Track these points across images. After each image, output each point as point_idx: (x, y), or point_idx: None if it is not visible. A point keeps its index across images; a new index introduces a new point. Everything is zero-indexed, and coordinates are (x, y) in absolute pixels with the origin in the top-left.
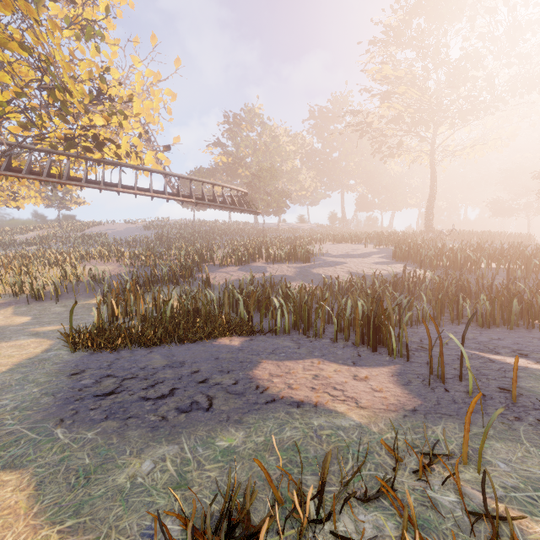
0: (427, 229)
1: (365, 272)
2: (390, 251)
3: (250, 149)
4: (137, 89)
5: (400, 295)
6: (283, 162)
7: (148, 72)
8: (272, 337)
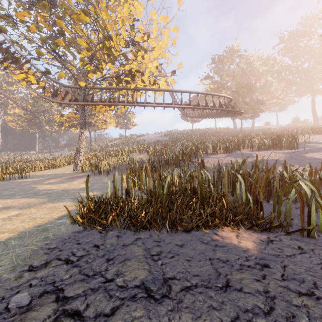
0: None
1: None
2: None
3: (230, 76)
4: (154, 35)
5: None
6: (257, 79)
7: (160, 19)
8: (307, 242)
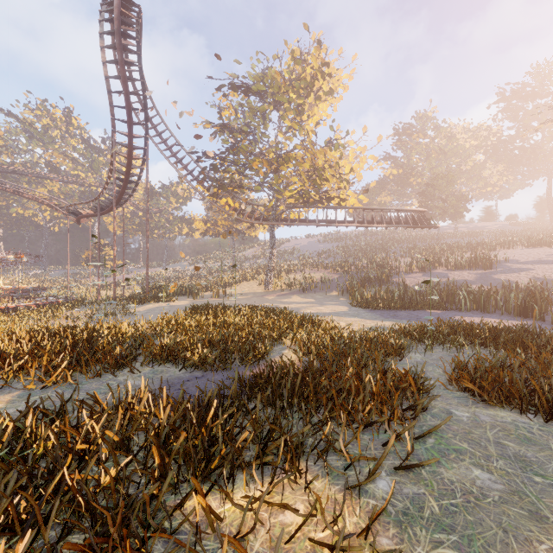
0: None
1: (552, 277)
2: None
3: (421, 156)
4: (350, 159)
5: None
6: (462, 162)
7: (358, 148)
8: (459, 312)
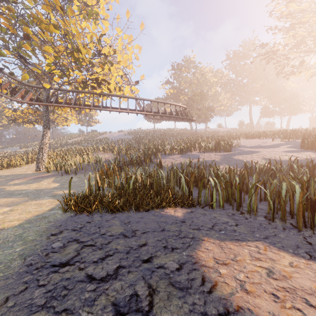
0: None
1: (278, 158)
2: (295, 143)
3: (187, 84)
4: (119, 48)
5: None
6: (209, 89)
7: (125, 36)
8: (209, 211)
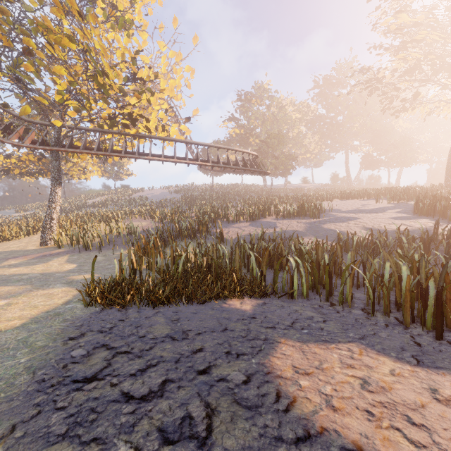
0: (449, 182)
1: (383, 227)
2: (407, 206)
3: (259, 121)
4: (162, 71)
5: (450, 257)
6: (290, 129)
7: (171, 54)
8: (289, 302)
